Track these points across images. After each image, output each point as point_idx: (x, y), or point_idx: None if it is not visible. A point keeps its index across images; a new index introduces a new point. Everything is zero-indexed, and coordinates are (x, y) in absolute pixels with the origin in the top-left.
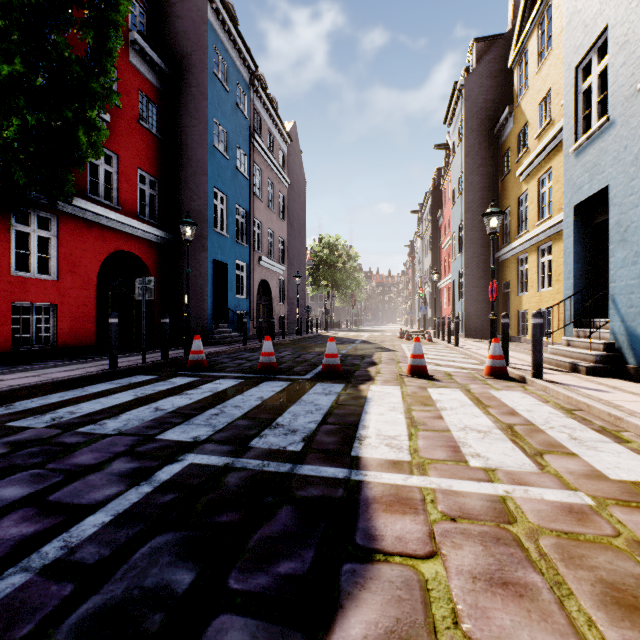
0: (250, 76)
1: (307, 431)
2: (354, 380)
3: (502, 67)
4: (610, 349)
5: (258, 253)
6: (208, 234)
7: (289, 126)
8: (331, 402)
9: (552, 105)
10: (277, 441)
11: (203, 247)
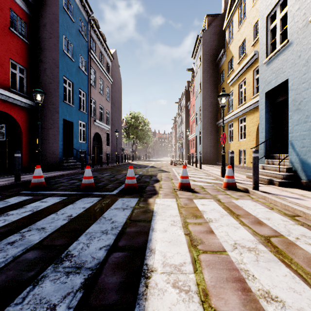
0: (88, 17)
1: (93, 265)
2: (145, 194)
3: (220, 30)
4: (290, 171)
5: (93, 118)
6: (59, 103)
7: (112, 51)
8: (126, 218)
9: (246, 46)
10: (51, 292)
11: (56, 111)
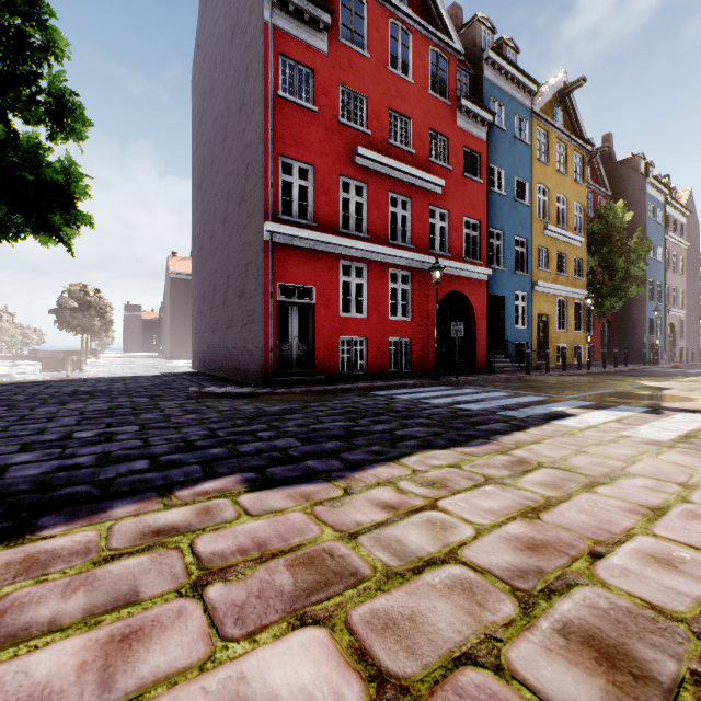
0: (664, 198)
1: None
2: None
3: None
4: None
5: (667, 306)
6: (646, 305)
7: (684, 195)
8: None
9: None
10: None
11: (642, 312)
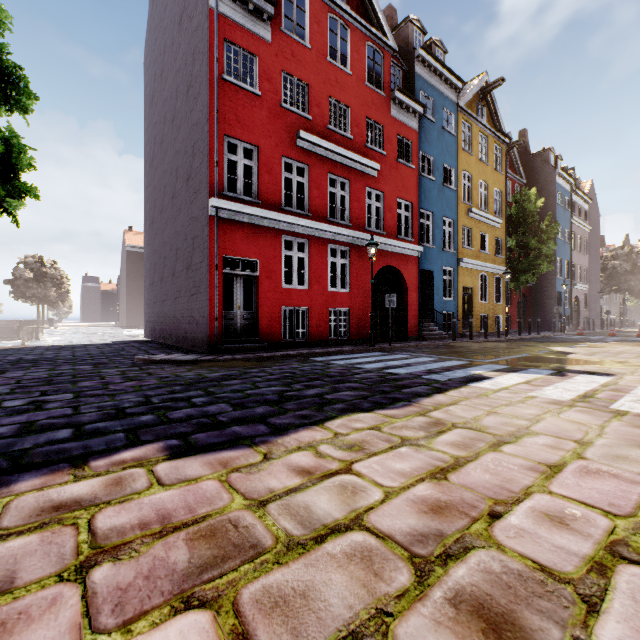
0: (570, 187)
1: (638, 339)
2: None
3: None
4: None
5: (573, 282)
6: (555, 280)
7: (587, 185)
8: None
9: None
10: (632, 339)
11: (552, 287)
